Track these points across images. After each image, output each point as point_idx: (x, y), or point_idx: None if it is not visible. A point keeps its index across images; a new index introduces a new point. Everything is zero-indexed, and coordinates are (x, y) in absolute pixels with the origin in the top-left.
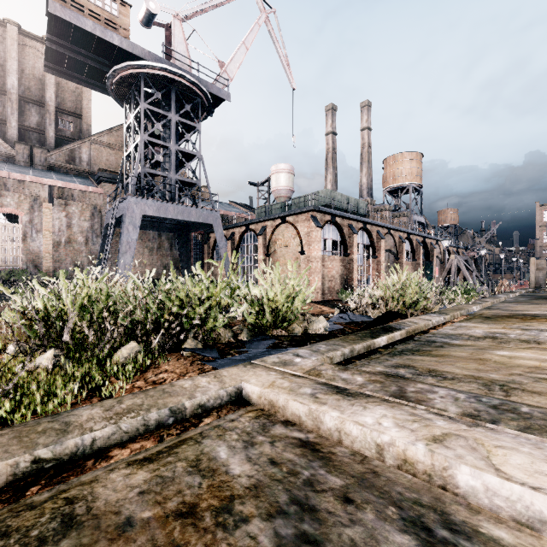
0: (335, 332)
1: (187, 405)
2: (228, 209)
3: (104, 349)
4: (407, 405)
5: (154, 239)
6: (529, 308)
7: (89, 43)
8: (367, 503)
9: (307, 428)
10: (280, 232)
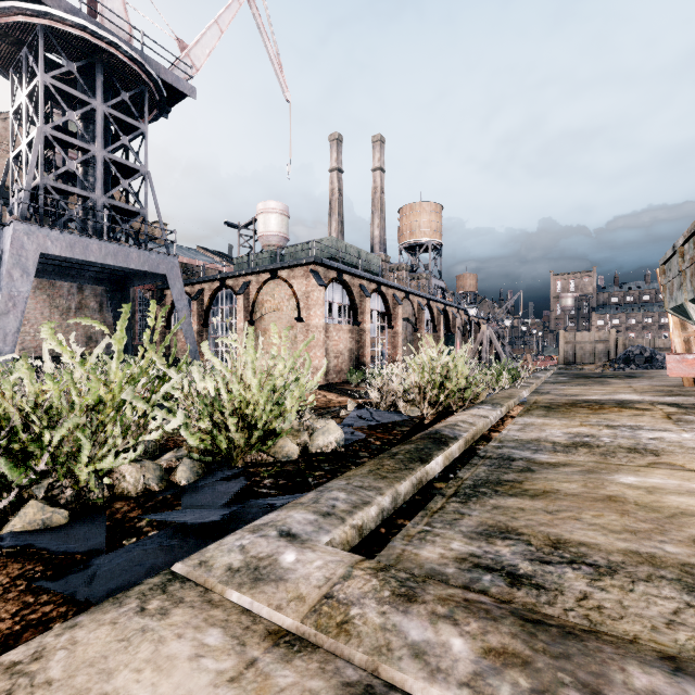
0: (355, 446)
1: None
2: (195, 257)
3: None
4: None
5: (70, 295)
6: (581, 391)
7: None
8: None
9: None
10: (269, 291)
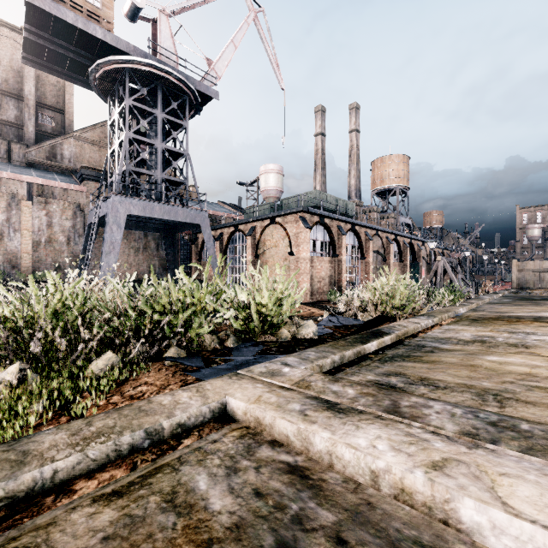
0: (324, 336)
1: (165, 425)
2: (217, 209)
3: (77, 360)
4: (402, 422)
5: (140, 239)
6: (513, 309)
7: (70, 35)
8: (363, 545)
9: (295, 449)
10: (269, 233)
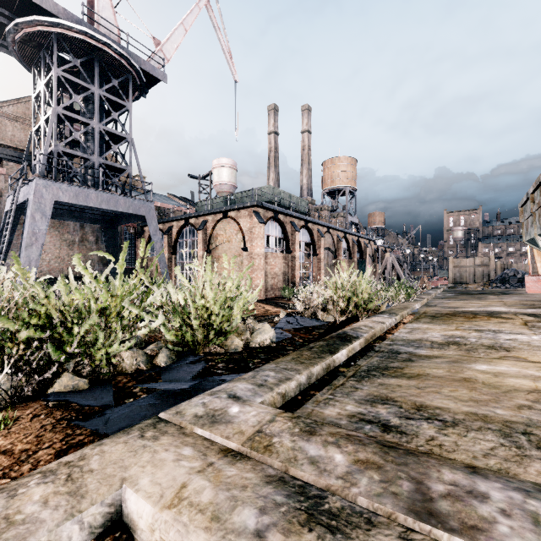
0: (283, 343)
1: None
2: (166, 202)
3: None
4: None
5: (75, 231)
6: (462, 304)
7: None
8: None
9: None
10: (222, 228)
